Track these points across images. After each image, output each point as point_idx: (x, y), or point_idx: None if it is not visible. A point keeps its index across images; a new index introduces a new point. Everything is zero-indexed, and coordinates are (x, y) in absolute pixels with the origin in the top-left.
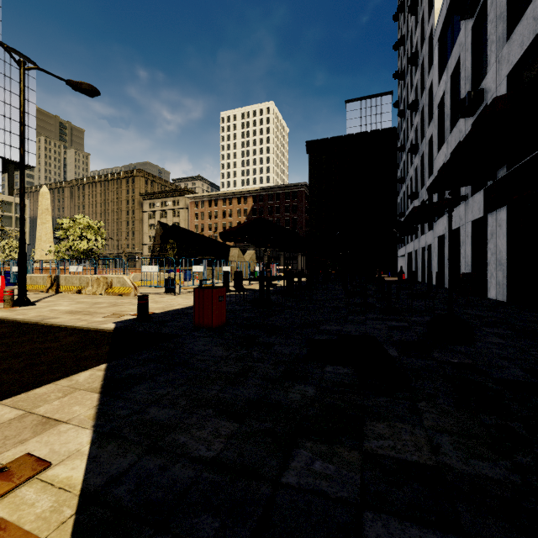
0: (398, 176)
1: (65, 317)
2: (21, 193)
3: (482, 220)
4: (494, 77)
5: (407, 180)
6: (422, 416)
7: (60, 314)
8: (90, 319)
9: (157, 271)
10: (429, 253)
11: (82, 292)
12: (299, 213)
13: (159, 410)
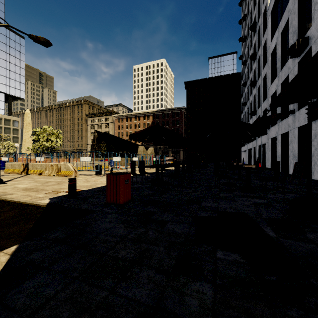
0: (242, 101)
1: (18, 193)
2: None
3: (306, 126)
4: (317, 27)
5: (248, 104)
6: None
7: (16, 191)
8: (35, 195)
9: (90, 160)
10: (264, 149)
11: (42, 174)
12: (180, 125)
13: None
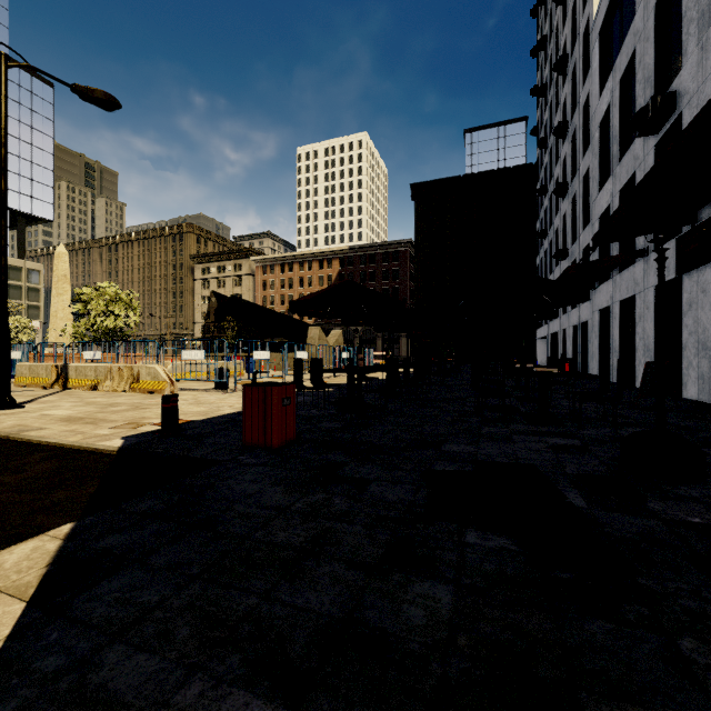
0: (537, 229)
1: (54, 427)
2: (2, 246)
3: (672, 285)
4: (694, 72)
5: (550, 234)
6: (707, 687)
7: (49, 423)
8: (90, 430)
9: (203, 358)
10: (584, 333)
11: (99, 387)
12: (402, 281)
13: (125, 657)
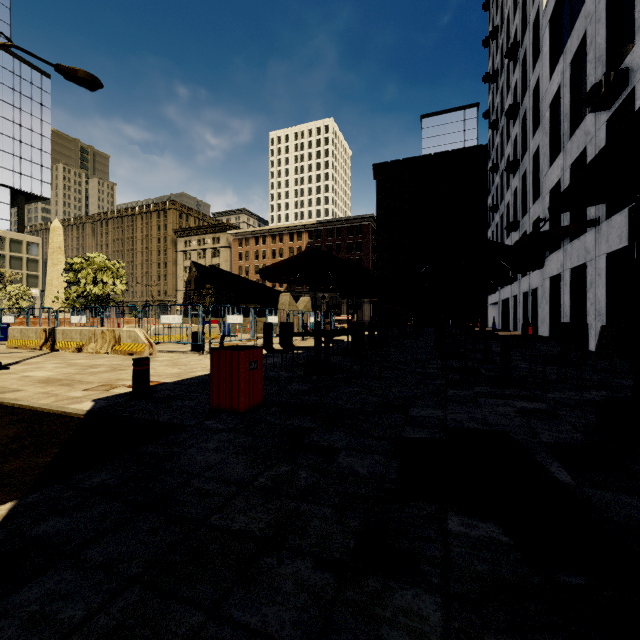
0: (489, 204)
1: (30, 389)
2: None
3: (623, 252)
4: None
5: (501, 208)
6: None
7: (27, 385)
8: (64, 392)
9: (180, 322)
10: (534, 299)
11: (83, 349)
12: (365, 252)
13: None
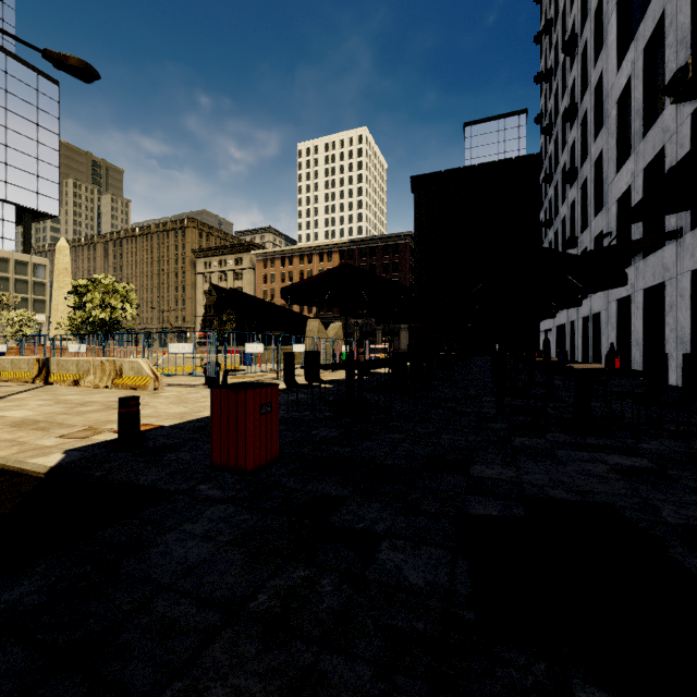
0: (541, 219)
1: None
2: None
3: None
4: None
5: (556, 223)
6: None
7: None
8: (33, 440)
9: (191, 351)
10: (596, 325)
11: (80, 383)
12: (402, 274)
13: None
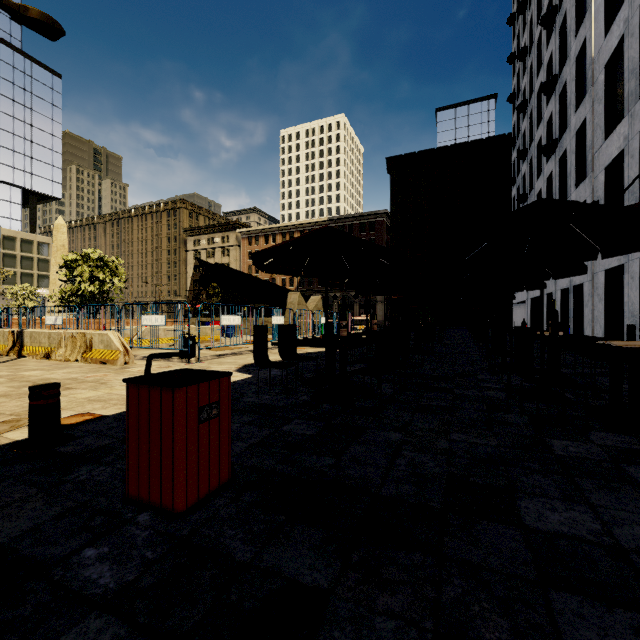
0: (513, 195)
1: None
2: None
3: None
4: None
5: (530, 198)
6: None
7: None
8: None
9: (164, 323)
10: (577, 297)
11: (51, 356)
12: None
13: None
